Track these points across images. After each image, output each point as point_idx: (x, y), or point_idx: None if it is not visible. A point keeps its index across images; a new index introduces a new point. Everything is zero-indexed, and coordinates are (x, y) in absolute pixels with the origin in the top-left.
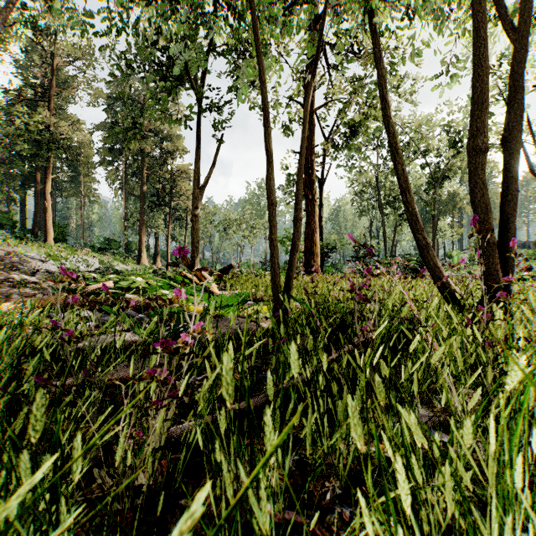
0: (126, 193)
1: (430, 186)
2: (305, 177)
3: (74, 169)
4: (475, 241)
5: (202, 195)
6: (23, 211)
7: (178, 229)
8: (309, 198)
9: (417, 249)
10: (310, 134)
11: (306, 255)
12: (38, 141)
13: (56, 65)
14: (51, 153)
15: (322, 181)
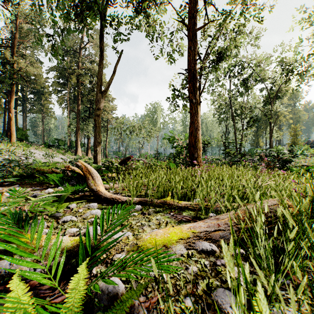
0: (69, 110)
1: (266, 103)
2: (189, 85)
3: (37, 96)
4: (292, 140)
5: (103, 98)
6: (4, 121)
7: (102, 133)
8: (193, 102)
9: (252, 145)
10: (193, 49)
11: (190, 148)
12: (3, 72)
13: (18, 23)
14: (14, 82)
15: (199, 93)
